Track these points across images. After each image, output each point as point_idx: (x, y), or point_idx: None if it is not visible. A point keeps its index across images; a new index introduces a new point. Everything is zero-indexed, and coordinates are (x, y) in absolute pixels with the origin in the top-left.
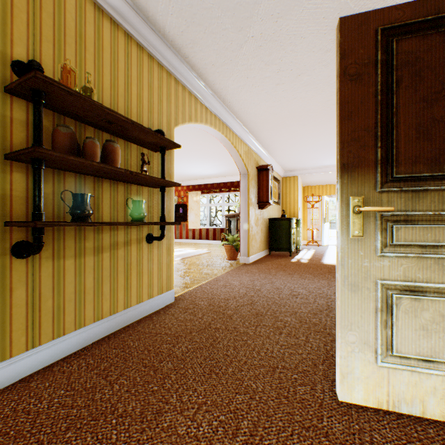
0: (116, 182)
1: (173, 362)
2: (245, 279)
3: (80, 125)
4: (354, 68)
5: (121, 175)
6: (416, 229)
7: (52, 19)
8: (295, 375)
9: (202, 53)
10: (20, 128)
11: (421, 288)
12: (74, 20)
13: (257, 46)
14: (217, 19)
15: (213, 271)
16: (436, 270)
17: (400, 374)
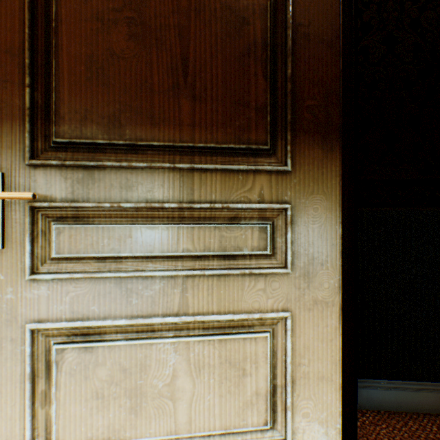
0: None
1: None
2: None
3: None
4: None
5: None
6: (88, 232)
7: None
8: None
9: None
10: None
11: (99, 328)
12: None
13: None
14: None
15: None
16: (119, 296)
17: None
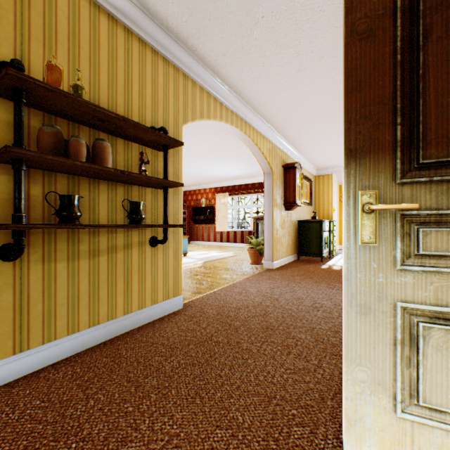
0: (114, 183)
1: (159, 379)
2: (264, 287)
3: (73, 125)
4: (364, 23)
5: (113, 175)
6: None
7: (42, 18)
8: (294, 411)
9: (210, 43)
10: (7, 130)
11: None
12: (66, 18)
13: (269, 28)
14: (221, 2)
15: (233, 276)
16: None
17: (429, 432)
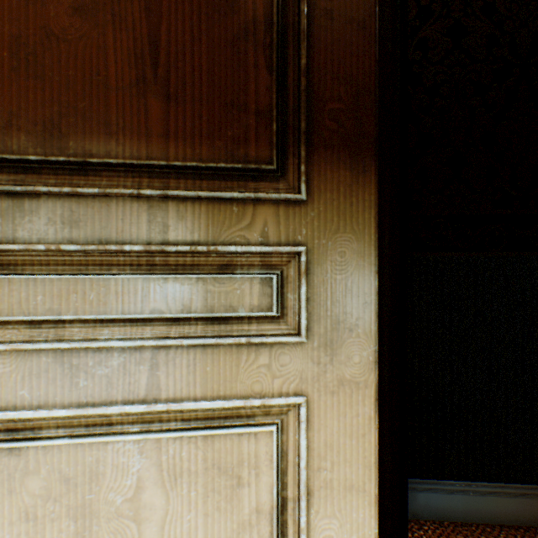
0: None
1: None
2: None
3: None
4: None
5: None
6: (14, 285)
7: None
8: None
9: None
10: None
11: (32, 421)
12: None
13: None
14: None
15: None
16: (60, 376)
17: None
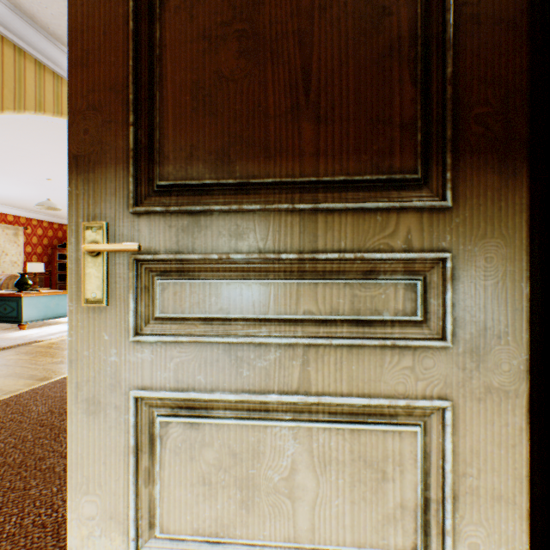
0: None
1: None
2: None
3: None
4: None
5: None
6: (194, 288)
7: None
8: None
9: None
10: None
11: (205, 402)
12: None
13: None
14: None
15: None
16: (228, 366)
17: None
